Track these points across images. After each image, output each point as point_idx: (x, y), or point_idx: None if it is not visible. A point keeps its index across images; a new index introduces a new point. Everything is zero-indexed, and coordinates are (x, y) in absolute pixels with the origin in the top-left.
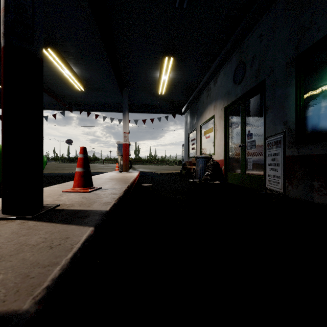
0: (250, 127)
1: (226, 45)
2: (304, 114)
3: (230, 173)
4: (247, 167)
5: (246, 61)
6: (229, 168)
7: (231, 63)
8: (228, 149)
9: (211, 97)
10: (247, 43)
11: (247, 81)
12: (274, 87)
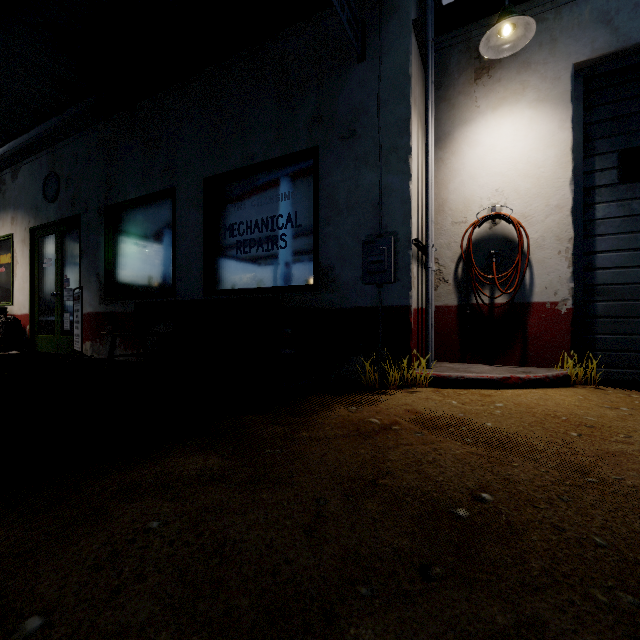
0: (67, 270)
1: (29, 131)
2: (113, 270)
3: (40, 336)
4: (64, 326)
5: (61, 176)
6: (40, 329)
7: (41, 163)
8: (37, 298)
9: (7, 199)
10: (62, 150)
11: (62, 204)
12: (89, 229)
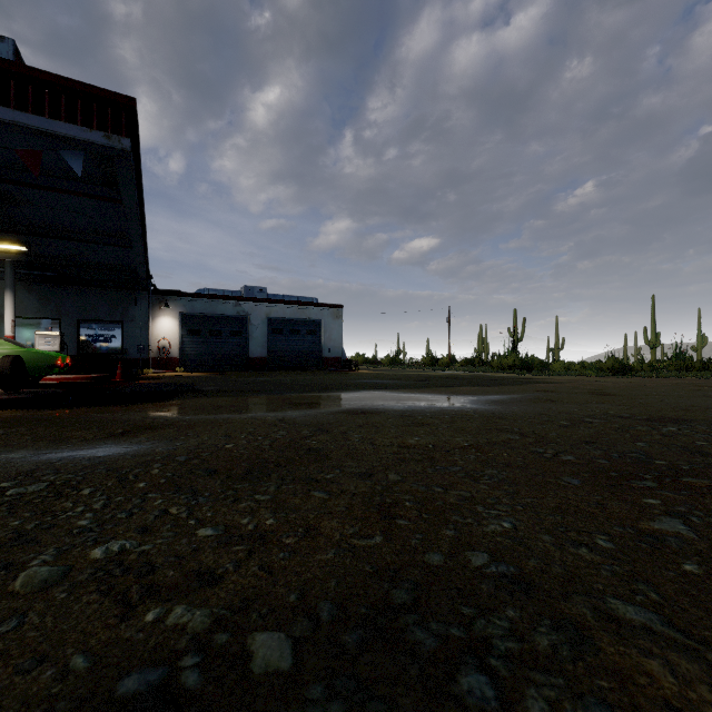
0: None
1: None
2: None
3: None
4: None
5: None
6: None
7: None
8: None
9: None
10: None
11: None
12: None
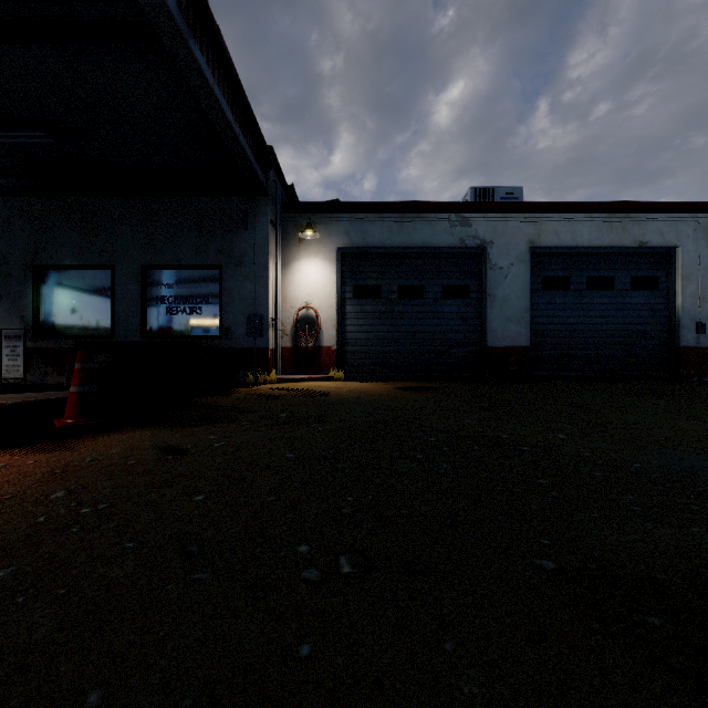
0: None
1: None
2: (41, 315)
3: None
4: None
5: None
6: None
7: None
8: None
9: None
10: None
11: None
12: (10, 279)
